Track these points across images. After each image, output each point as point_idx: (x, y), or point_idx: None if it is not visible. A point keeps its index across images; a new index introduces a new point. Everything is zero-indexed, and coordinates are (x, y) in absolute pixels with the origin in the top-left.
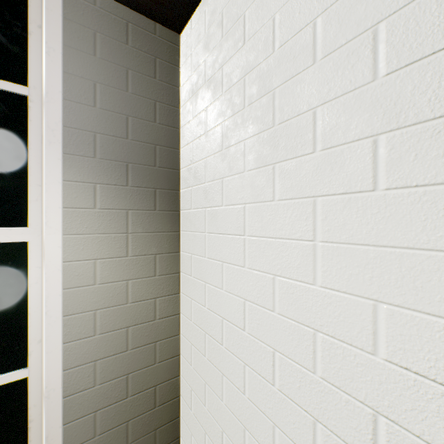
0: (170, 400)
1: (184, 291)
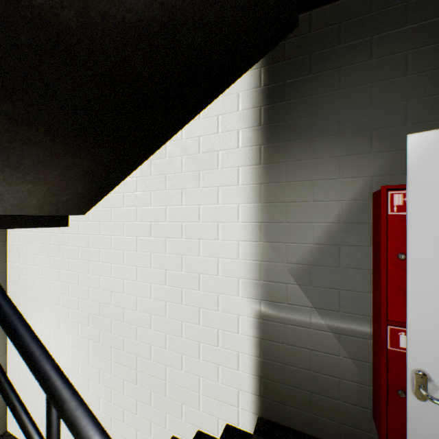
0: (0, 408)
1: (10, 353)
